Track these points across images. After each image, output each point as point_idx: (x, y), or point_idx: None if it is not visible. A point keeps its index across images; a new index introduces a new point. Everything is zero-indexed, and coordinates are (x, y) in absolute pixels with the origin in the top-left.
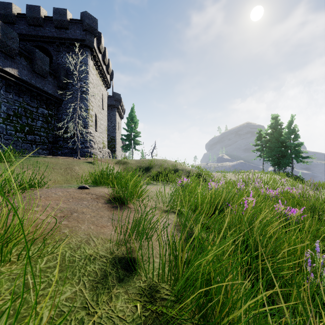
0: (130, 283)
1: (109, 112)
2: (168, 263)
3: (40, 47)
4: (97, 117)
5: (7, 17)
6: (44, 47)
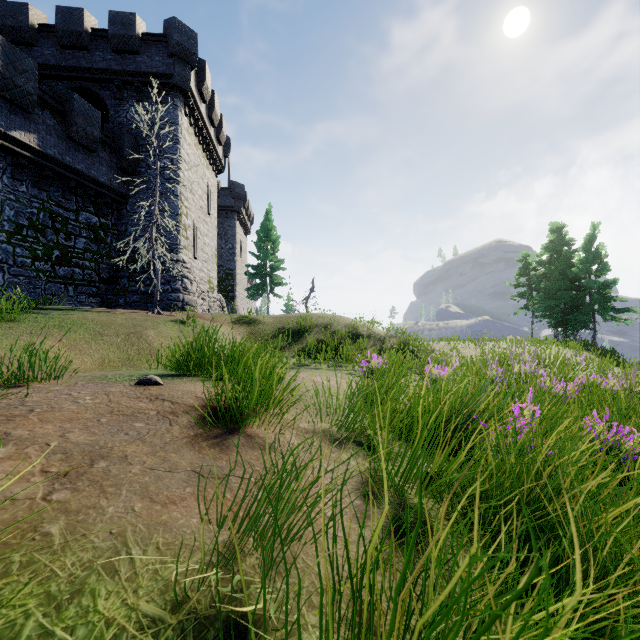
0: None
1: (222, 222)
2: (345, 630)
3: (85, 91)
4: (197, 229)
5: (20, 31)
6: (92, 91)
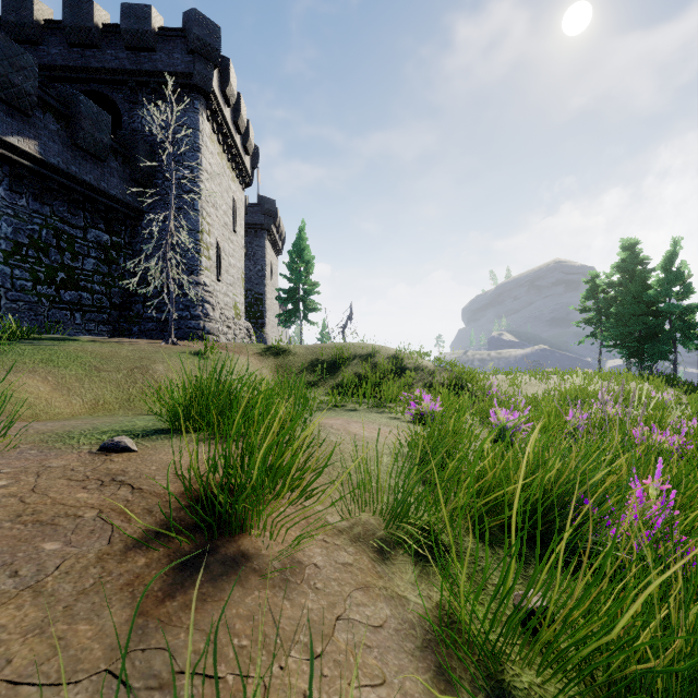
0: None
1: (250, 241)
2: None
3: (96, 94)
4: (220, 249)
5: (23, 28)
6: (103, 94)
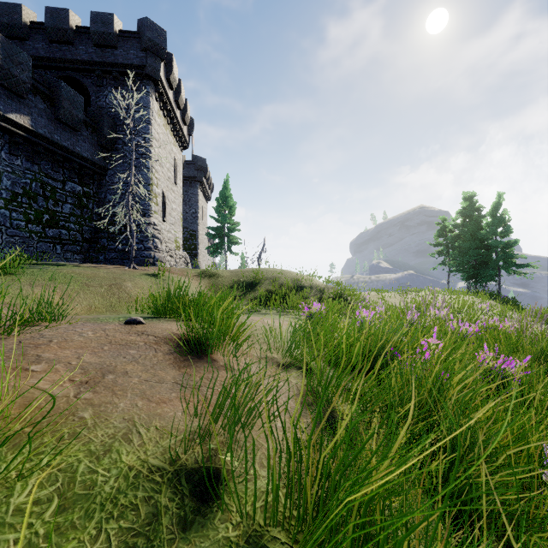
0: (207, 531)
1: (186, 190)
2: (285, 480)
3: (70, 79)
4: (165, 197)
5: (14, 28)
6: (76, 79)
